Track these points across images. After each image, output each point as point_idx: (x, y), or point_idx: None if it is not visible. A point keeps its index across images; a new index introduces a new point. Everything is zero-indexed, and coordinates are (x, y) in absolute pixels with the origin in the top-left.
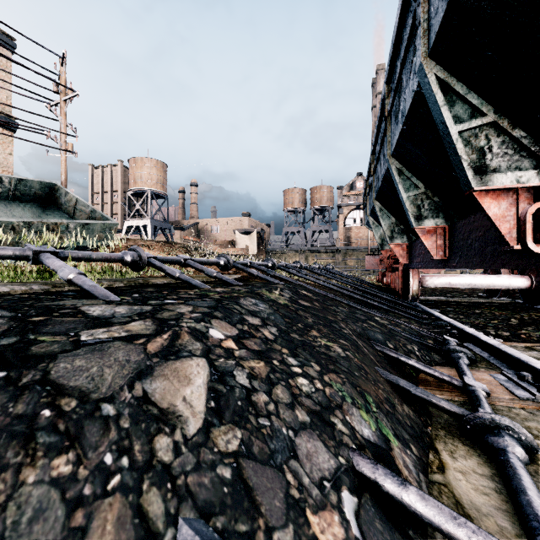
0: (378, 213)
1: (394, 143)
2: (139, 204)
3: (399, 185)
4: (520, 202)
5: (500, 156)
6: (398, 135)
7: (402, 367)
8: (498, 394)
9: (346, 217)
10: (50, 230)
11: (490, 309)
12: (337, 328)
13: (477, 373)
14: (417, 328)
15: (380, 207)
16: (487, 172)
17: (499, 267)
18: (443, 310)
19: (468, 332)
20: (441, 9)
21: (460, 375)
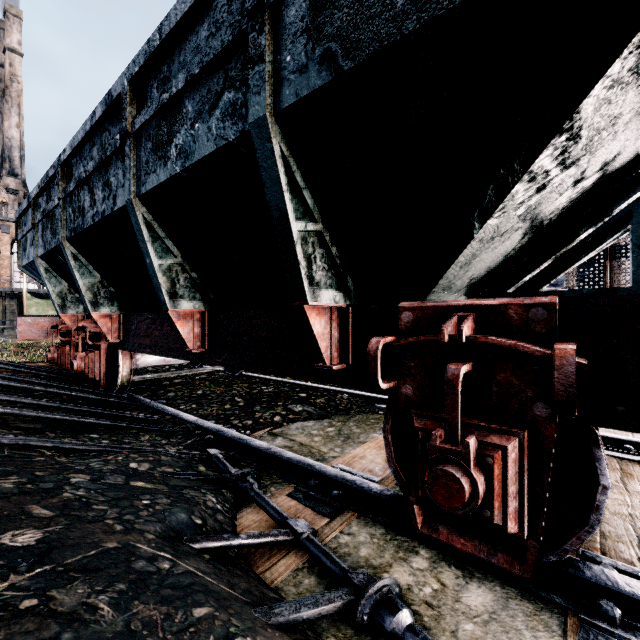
0: (72, 262)
1: (151, 182)
2: None
3: (149, 245)
4: (333, 321)
5: (321, 269)
6: (167, 178)
7: (225, 552)
8: (316, 524)
9: None
10: None
11: (207, 385)
12: (153, 571)
13: (278, 500)
14: (177, 452)
15: (75, 255)
16: (313, 284)
17: (293, 376)
18: (168, 399)
19: (228, 435)
20: (318, 75)
21: (274, 516)
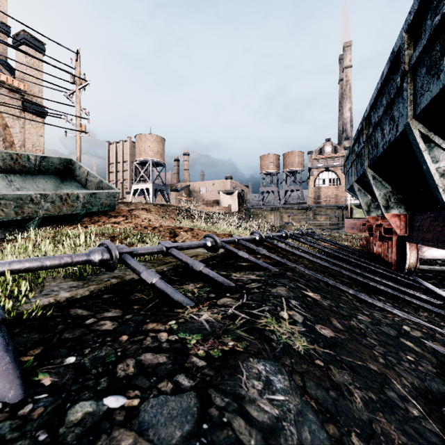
0: (371, 181)
1: (424, 101)
2: (143, 171)
3: (425, 153)
4: None
5: None
6: (439, 89)
7: None
8: None
9: (316, 178)
10: (63, 200)
11: None
12: (400, 406)
13: None
14: None
15: (373, 176)
16: None
17: None
18: None
19: None
20: None
21: None
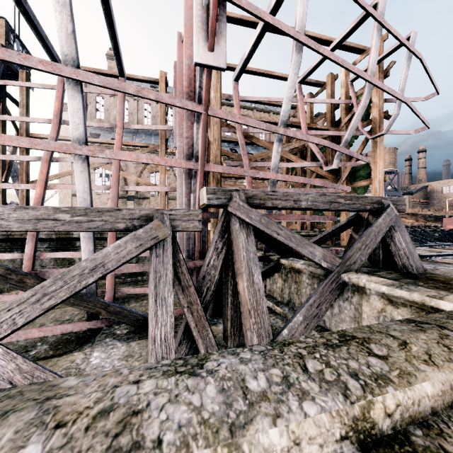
0: None
1: None
2: None
3: None
4: None
5: None
6: None
7: None
8: None
9: None
10: None
11: None
12: None
13: None
14: None
15: None
16: None
17: None
18: None
19: None
20: None
21: None
